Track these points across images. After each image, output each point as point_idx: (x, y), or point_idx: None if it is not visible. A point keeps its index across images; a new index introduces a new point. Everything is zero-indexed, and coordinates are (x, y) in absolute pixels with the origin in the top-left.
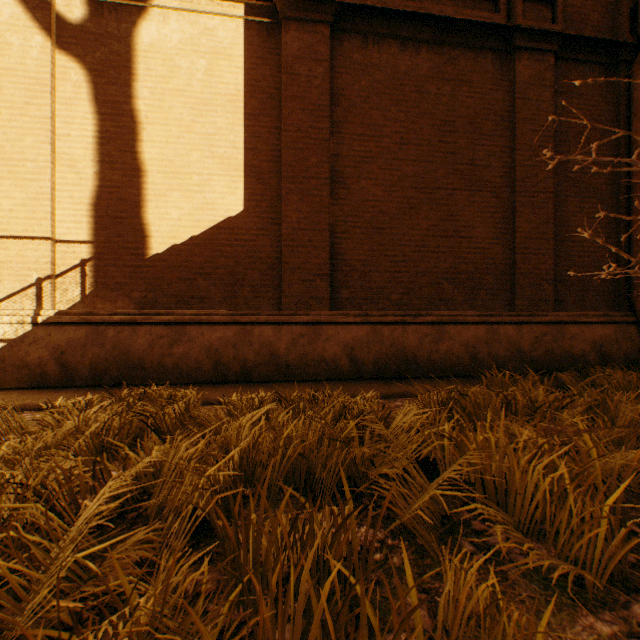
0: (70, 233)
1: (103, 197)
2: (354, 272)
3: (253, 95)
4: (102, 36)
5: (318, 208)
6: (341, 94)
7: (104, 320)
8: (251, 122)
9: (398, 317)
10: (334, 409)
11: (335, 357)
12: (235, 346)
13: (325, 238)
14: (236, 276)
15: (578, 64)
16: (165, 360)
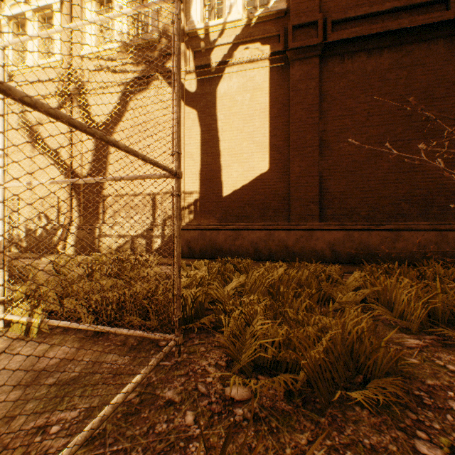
0: (190, 188)
1: (203, 170)
2: (335, 199)
3: (274, 106)
4: (203, 94)
5: (311, 163)
6: (326, 94)
7: (205, 228)
8: (273, 121)
9: (364, 226)
10: (316, 271)
11: (322, 249)
12: (265, 241)
13: (316, 180)
14: (265, 204)
15: None
16: (231, 247)
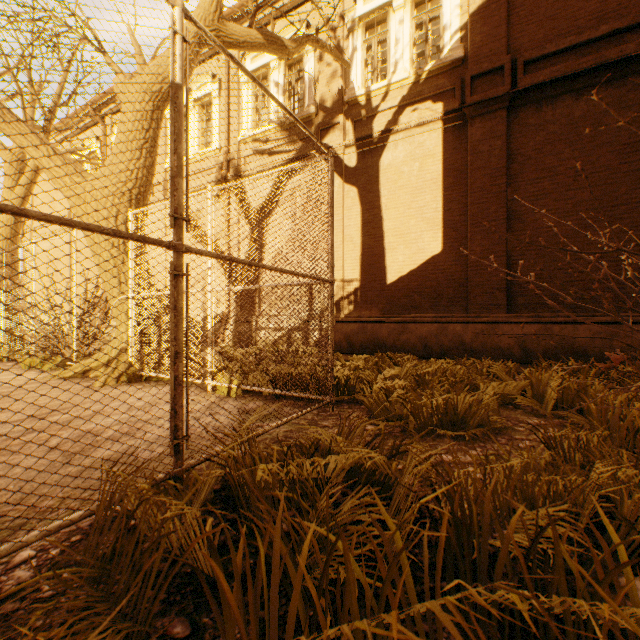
0: (350, 275)
1: (365, 255)
2: (528, 284)
3: (448, 175)
4: (364, 169)
5: (496, 241)
6: (516, 153)
7: (366, 320)
8: (447, 192)
9: (568, 318)
10: (482, 367)
11: (508, 346)
12: (436, 336)
13: (502, 262)
14: (437, 292)
15: None
16: (396, 343)
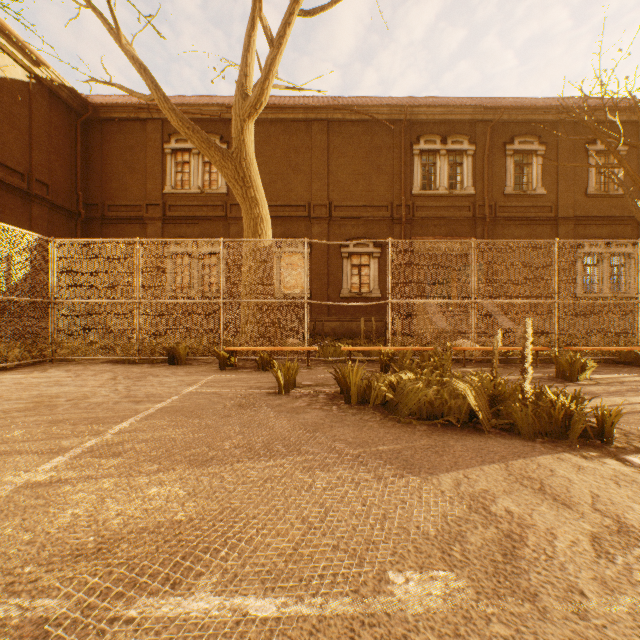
0: None
1: None
2: None
3: None
4: None
5: None
6: None
7: None
8: None
9: None
10: None
11: None
12: None
13: None
14: None
15: (58, 213)
16: None
